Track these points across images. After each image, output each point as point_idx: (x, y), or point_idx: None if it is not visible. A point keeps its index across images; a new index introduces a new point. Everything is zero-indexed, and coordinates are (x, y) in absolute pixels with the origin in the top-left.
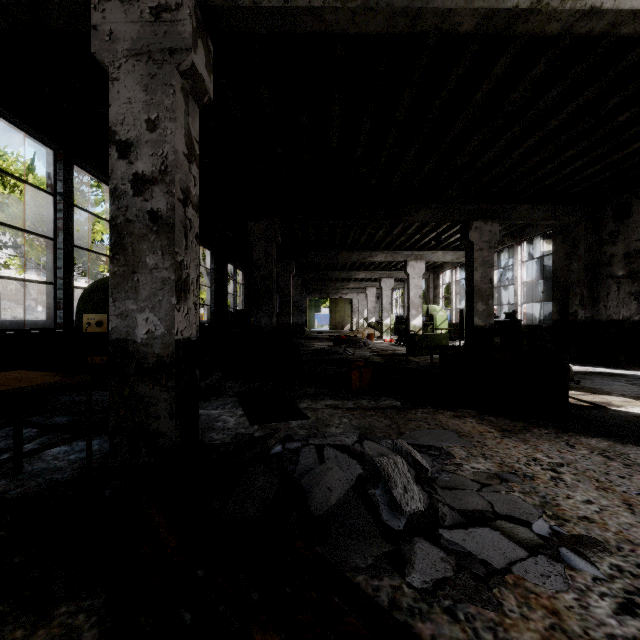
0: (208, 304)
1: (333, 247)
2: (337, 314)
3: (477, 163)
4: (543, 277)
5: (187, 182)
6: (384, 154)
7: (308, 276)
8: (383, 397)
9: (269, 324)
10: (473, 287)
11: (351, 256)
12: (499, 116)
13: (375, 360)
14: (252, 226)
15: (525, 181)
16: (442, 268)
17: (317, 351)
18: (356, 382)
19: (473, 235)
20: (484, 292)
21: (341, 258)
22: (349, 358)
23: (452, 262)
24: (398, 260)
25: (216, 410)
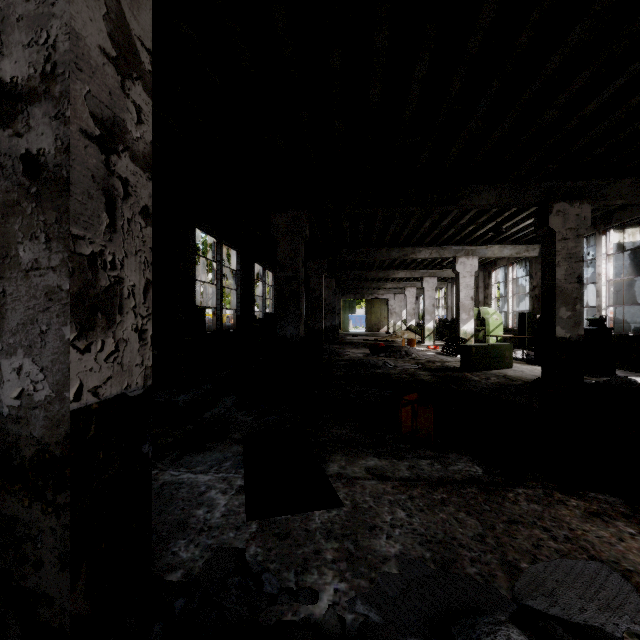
0: (234, 308)
1: (370, 243)
2: (373, 316)
3: (573, 118)
4: (615, 273)
5: (115, 109)
6: (443, 112)
7: (342, 276)
8: (451, 453)
9: (295, 334)
10: (554, 288)
11: (390, 253)
12: (632, 29)
13: (423, 377)
14: (275, 219)
15: (636, 143)
16: (495, 265)
17: (352, 363)
18: (407, 423)
19: (554, 221)
20: (569, 294)
21: (379, 255)
22: (390, 373)
23: (508, 258)
24: (445, 256)
25: (206, 474)
